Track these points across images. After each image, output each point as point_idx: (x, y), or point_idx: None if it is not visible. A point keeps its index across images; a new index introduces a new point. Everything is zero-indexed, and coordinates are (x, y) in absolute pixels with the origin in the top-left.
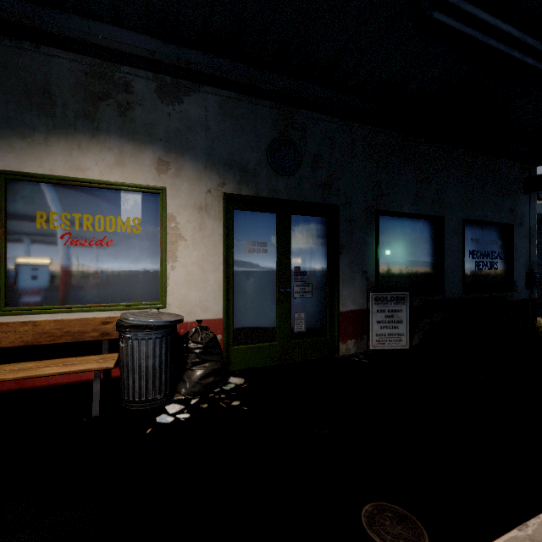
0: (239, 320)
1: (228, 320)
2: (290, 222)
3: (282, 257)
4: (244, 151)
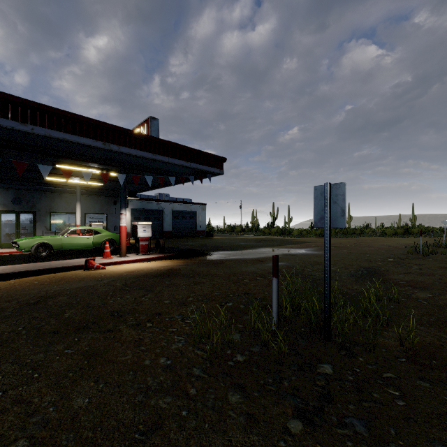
0: (4, 237)
1: (0, 237)
2: (20, 215)
3: (17, 223)
4: (5, 201)
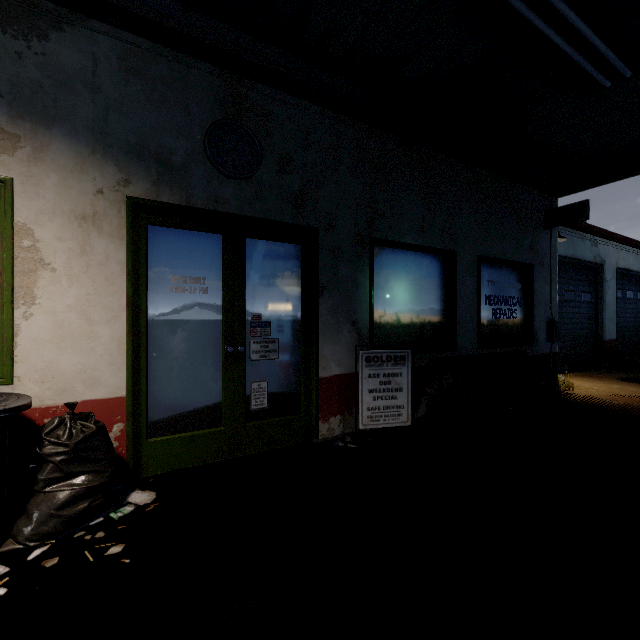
0: (158, 397)
1: (137, 398)
2: (244, 248)
3: (231, 299)
4: (165, 133)
